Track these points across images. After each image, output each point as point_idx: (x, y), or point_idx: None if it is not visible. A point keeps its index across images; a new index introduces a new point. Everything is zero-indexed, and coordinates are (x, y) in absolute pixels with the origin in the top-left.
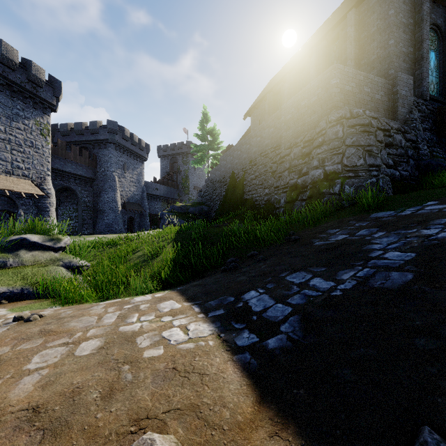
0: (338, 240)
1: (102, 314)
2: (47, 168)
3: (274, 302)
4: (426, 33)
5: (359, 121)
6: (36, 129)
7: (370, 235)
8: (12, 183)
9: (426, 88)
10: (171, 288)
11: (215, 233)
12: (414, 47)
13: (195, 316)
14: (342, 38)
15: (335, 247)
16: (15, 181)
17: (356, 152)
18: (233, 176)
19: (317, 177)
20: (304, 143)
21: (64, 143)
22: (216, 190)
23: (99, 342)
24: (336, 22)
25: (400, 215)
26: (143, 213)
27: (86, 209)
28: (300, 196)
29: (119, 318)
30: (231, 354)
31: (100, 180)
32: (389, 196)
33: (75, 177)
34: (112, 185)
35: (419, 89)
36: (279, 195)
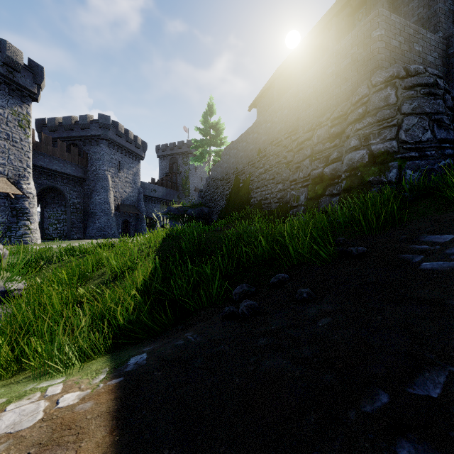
0: None
1: None
2: (27, 164)
3: None
4: None
5: (420, 80)
6: (13, 120)
7: None
8: None
9: None
10: (130, 344)
11: (215, 239)
12: None
13: None
14: (370, 2)
15: None
16: None
17: (419, 122)
18: (237, 172)
19: (358, 161)
20: (333, 121)
21: (49, 138)
22: (218, 189)
23: None
24: None
25: None
26: (140, 216)
27: (76, 211)
28: (328, 189)
29: None
30: None
31: (91, 180)
32: None
33: (63, 176)
34: (104, 185)
35: None
36: (298, 190)
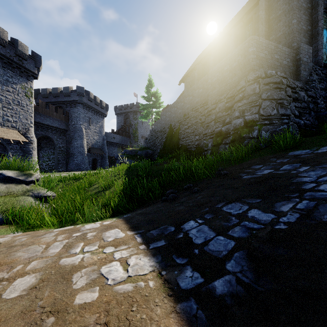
0: (264, 174)
1: (51, 243)
2: (30, 121)
3: (215, 234)
4: (321, 14)
5: (272, 80)
6: (22, 92)
7: (295, 170)
8: (3, 132)
9: (321, 57)
10: (120, 215)
11: (157, 169)
12: (311, 26)
13: (136, 248)
14: (255, 20)
15: (264, 180)
16: (5, 131)
17: (270, 104)
18: (170, 127)
19: (238, 125)
20: (227, 99)
21: (44, 103)
22: (158, 138)
23: (34, 279)
24: (250, 8)
25: (317, 153)
26: (104, 156)
27: (61, 152)
28: (224, 140)
29: (64, 247)
30: (174, 301)
31: (71, 131)
32: (300, 139)
33: (52, 128)
34: (80, 135)
35: (316, 58)
36: (207, 140)
